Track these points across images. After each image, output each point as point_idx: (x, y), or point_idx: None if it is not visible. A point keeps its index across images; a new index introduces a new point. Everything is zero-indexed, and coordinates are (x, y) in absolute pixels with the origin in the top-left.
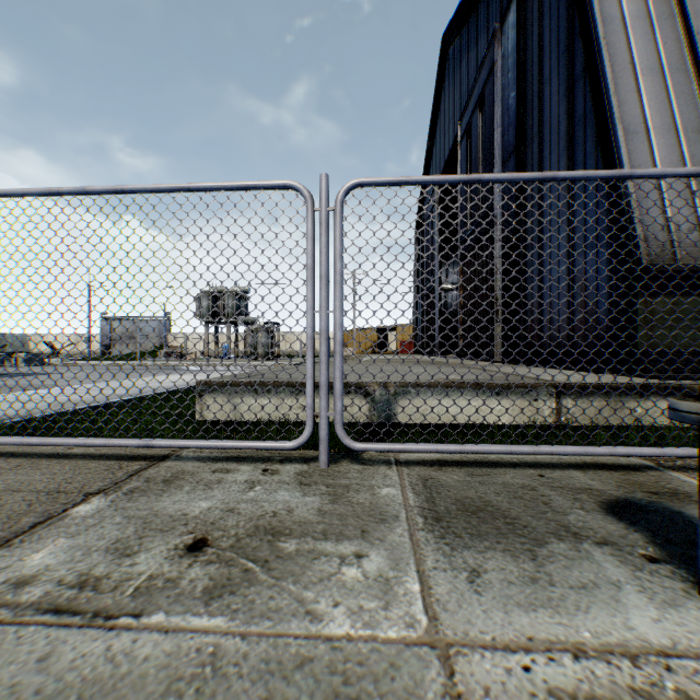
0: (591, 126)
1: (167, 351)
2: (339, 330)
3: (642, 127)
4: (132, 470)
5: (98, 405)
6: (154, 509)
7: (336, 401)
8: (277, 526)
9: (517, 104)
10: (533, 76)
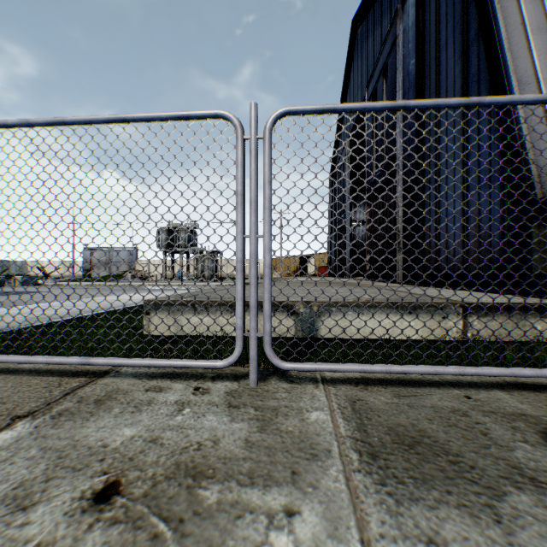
0: (484, 81)
1: (134, 274)
2: (268, 254)
3: (533, 78)
4: (70, 388)
5: (65, 319)
6: (76, 437)
7: (265, 322)
8: (199, 464)
9: (417, 69)
10: (430, 44)
